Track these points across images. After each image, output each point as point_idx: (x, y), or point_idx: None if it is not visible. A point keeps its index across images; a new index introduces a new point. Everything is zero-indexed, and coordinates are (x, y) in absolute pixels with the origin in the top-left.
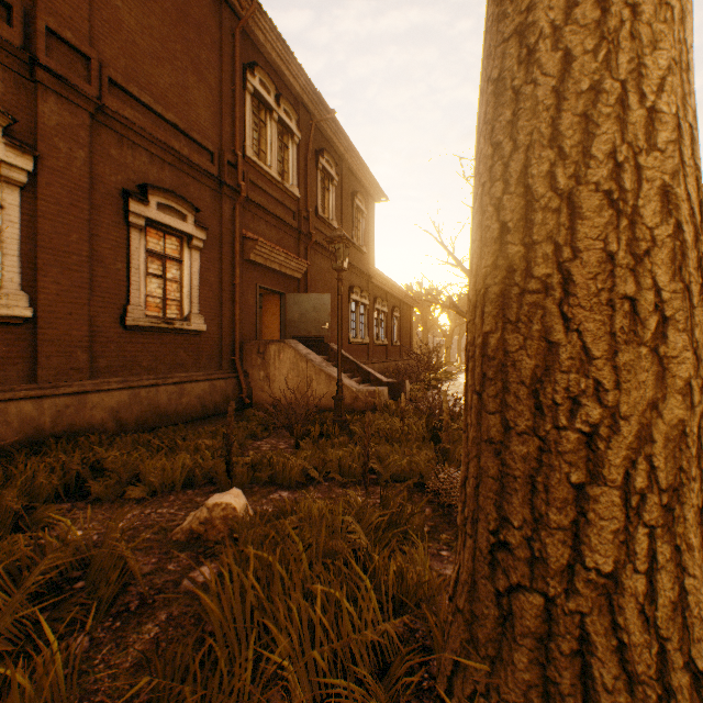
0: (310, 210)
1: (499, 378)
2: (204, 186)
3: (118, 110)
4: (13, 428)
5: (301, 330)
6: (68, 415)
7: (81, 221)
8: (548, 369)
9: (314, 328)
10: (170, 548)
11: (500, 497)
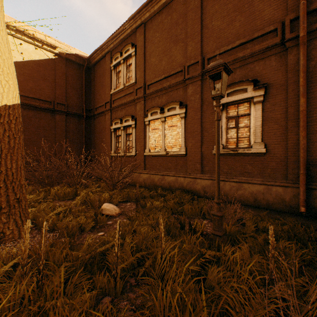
0: None
1: None
2: (268, 57)
3: None
4: (178, 184)
5: None
6: (190, 184)
7: (198, 119)
8: None
9: None
10: None
11: None
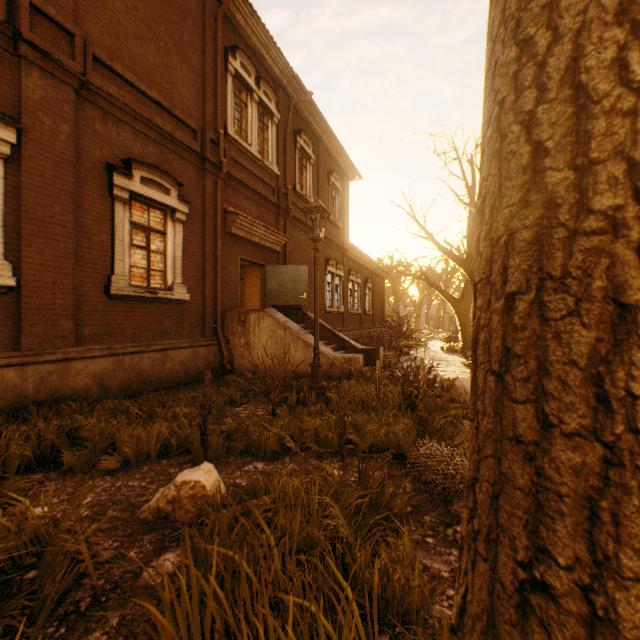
0: (288, 186)
1: (532, 355)
2: (187, 162)
3: (102, 86)
4: None
5: (280, 299)
6: (51, 382)
7: (65, 193)
8: (619, 344)
9: (292, 298)
10: (135, 529)
11: (534, 518)
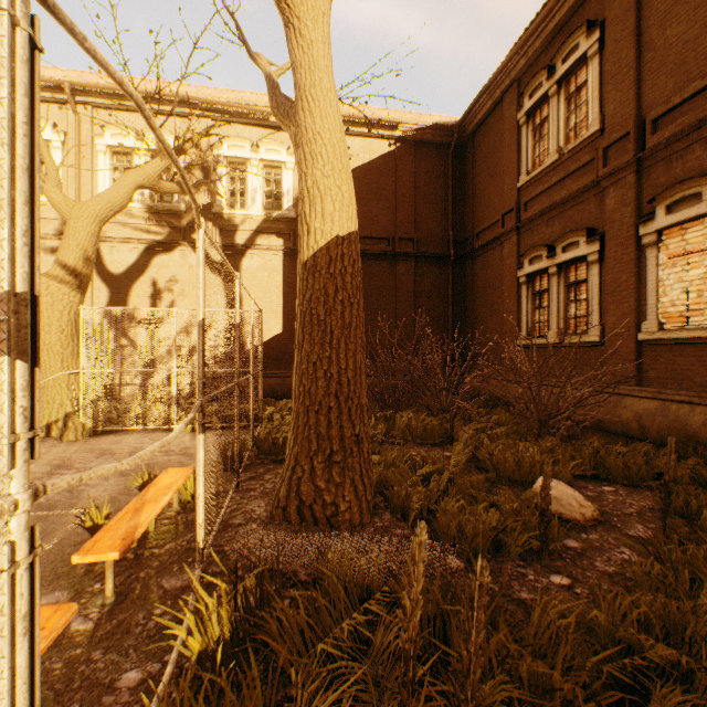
0: None
1: None
2: None
3: None
4: None
5: None
6: None
7: None
8: None
9: None
10: None
11: None
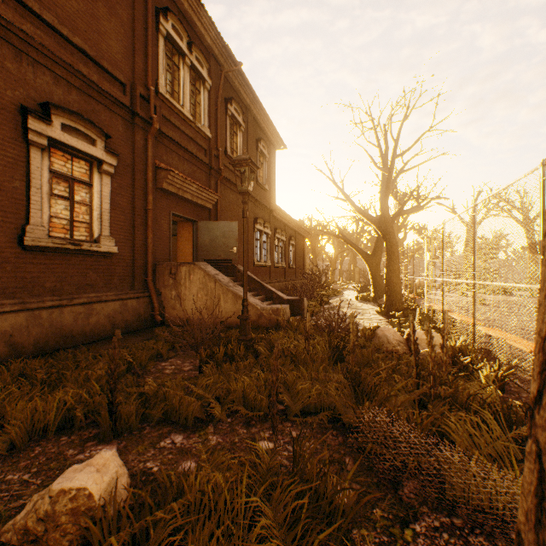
0: (220, 149)
1: None
2: (116, 115)
3: (14, 22)
4: None
5: (211, 253)
6: None
7: None
8: None
9: (223, 252)
10: None
11: None
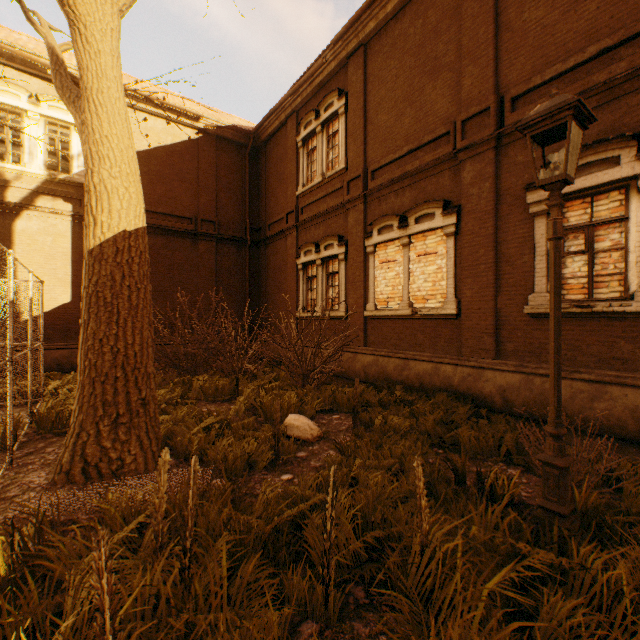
0: None
1: None
2: None
3: (517, 120)
4: (439, 379)
5: None
6: (467, 381)
7: (487, 237)
8: None
9: None
10: None
11: None
